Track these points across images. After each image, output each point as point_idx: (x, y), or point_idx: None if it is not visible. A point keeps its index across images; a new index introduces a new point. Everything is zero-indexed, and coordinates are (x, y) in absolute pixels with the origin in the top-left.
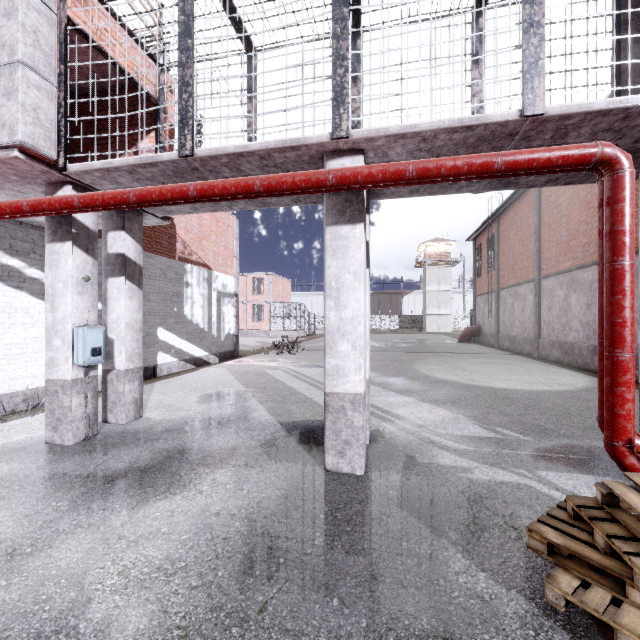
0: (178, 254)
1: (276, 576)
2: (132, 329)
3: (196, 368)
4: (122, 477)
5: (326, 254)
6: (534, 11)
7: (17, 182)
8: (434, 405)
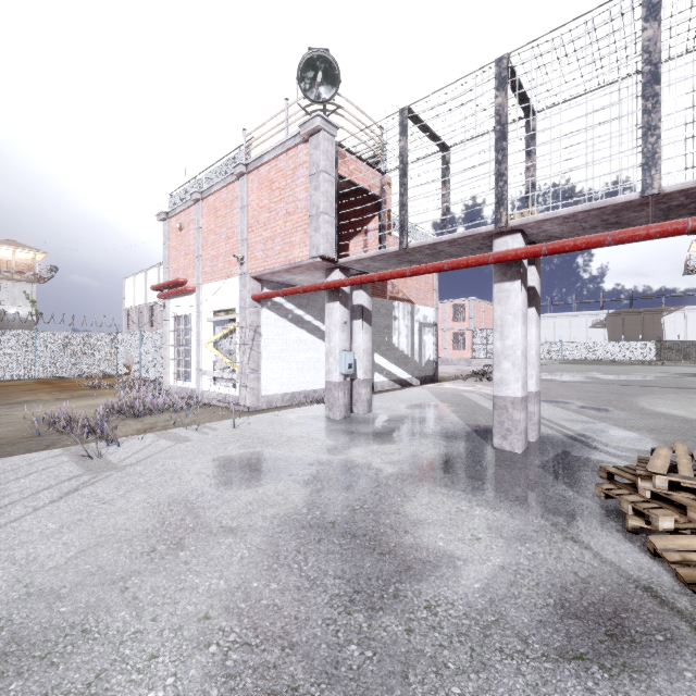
0: (388, 294)
1: (452, 472)
2: (366, 353)
3: (402, 388)
4: (370, 434)
5: (493, 302)
6: (651, 118)
7: (312, 270)
8: (624, 429)
